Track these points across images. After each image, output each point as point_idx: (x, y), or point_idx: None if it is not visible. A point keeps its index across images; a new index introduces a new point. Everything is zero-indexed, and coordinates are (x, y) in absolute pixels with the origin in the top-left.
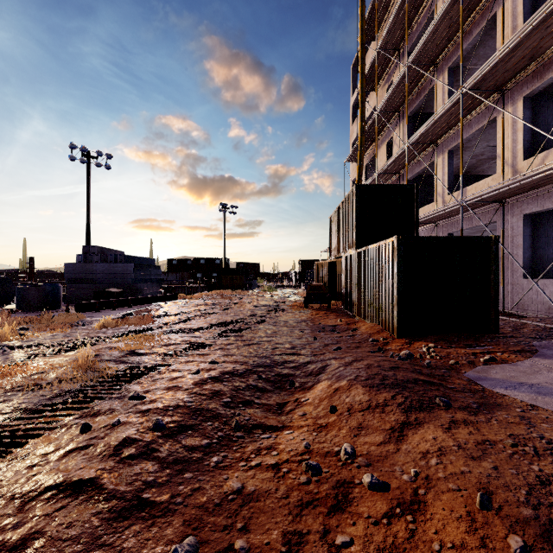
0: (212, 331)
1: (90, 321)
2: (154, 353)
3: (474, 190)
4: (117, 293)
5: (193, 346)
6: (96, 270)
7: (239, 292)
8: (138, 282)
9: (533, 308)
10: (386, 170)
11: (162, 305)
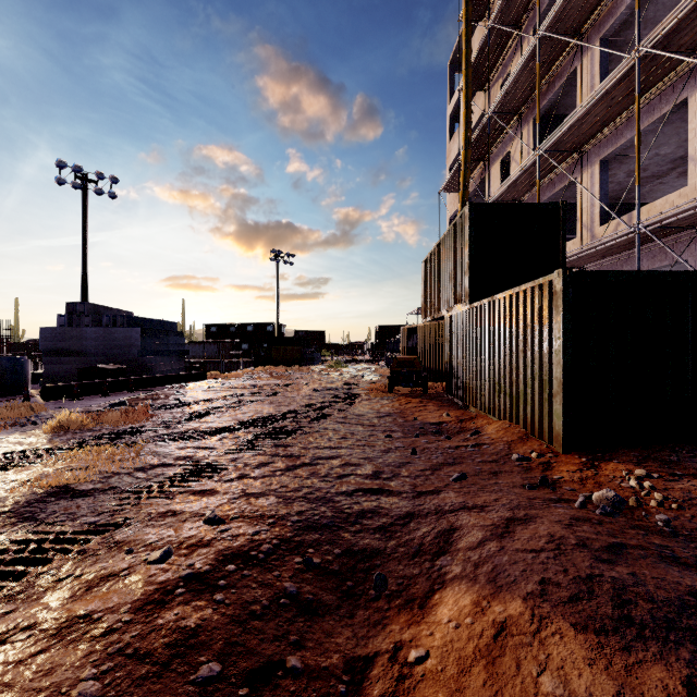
0: (239, 435)
1: (49, 417)
2: (108, 490)
3: (647, 215)
4: (115, 370)
5: (191, 472)
6: (86, 337)
7: (296, 369)
8: (148, 354)
9: None
10: (503, 196)
11: (180, 388)
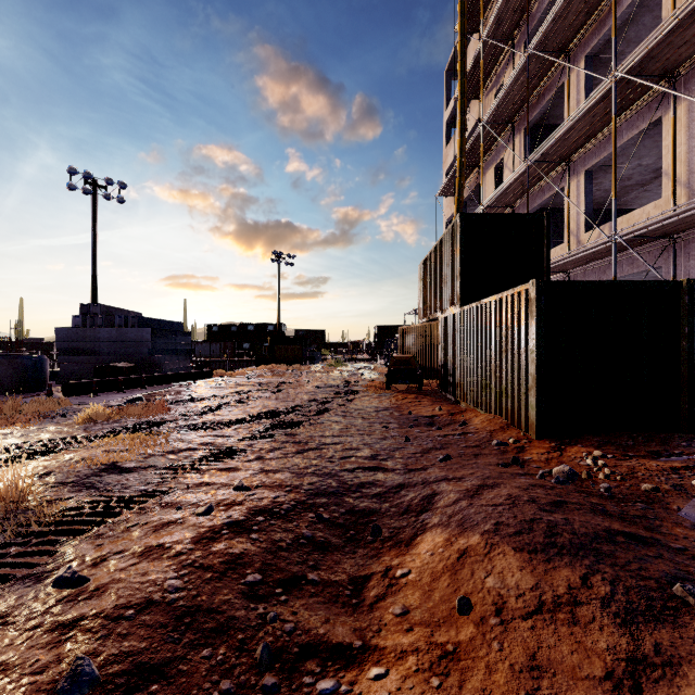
0: (252, 426)
1: (75, 410)
2: (148, 468)
3: (626, 224)
4: (127, 369)
5: (215, 454)
6: (99, 337)
7: (297, 367)
8: (158, 353)
9: None
10: (496, 202)
11: (189, 385)
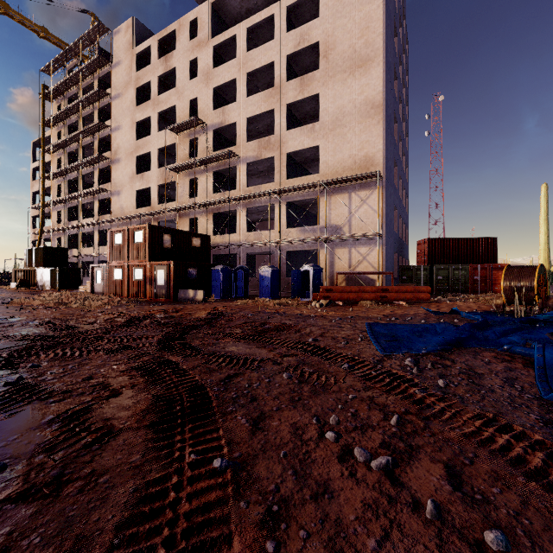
0: None
1: None
2: None
3: (89, 250)
4: None
5: None
6: None
7: None
8: None
9: None
10: (57, 229)
11: None
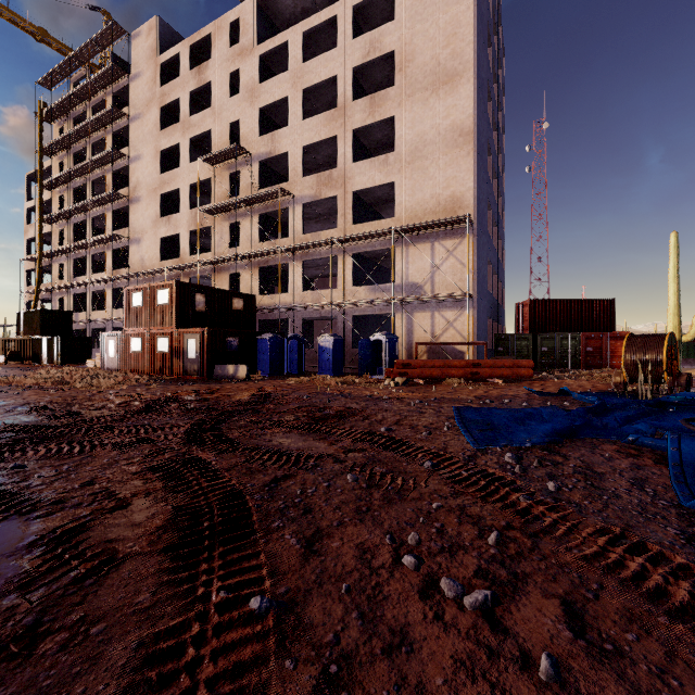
0: None
1: None
2: None
3: (100, 313)
4: None
5: None
6: None
7: None
8: None
9: None
10: (59, 287)
11: None
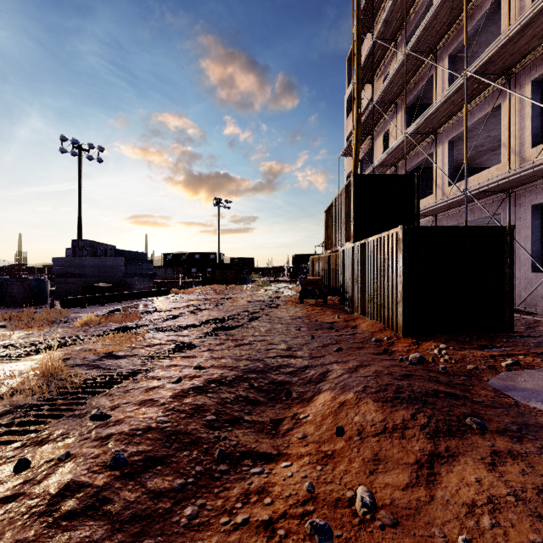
0: (202, 329)
1: (73, 318)
2: (134, 356)
3: (477, 181)
4: (107, 288)
5: (178, 347)
6: (85, 264)
7: (233, 287)
8: (129, 276)
9: (542, 303)
10: (383, 162)
11: (152, 300)
